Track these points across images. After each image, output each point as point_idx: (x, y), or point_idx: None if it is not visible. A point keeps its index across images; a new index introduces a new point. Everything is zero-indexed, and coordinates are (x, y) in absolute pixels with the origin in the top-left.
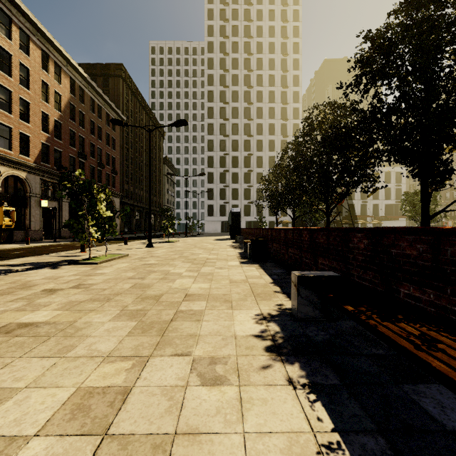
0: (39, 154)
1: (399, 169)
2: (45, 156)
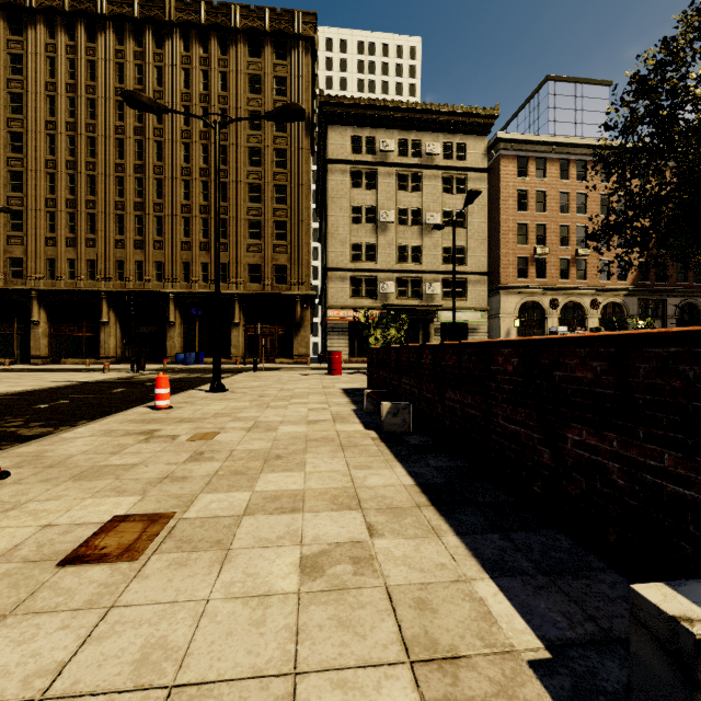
0: (636, 274)
1: None
2: (645, 273)
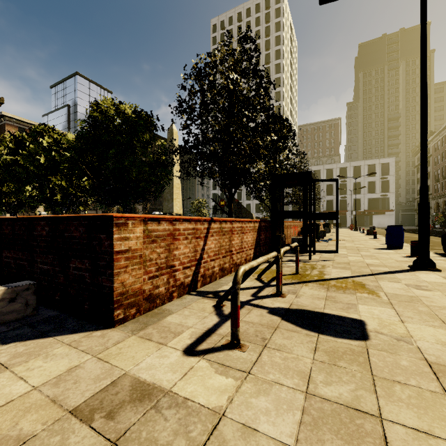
0: None
1: (386, 161)
2: None
